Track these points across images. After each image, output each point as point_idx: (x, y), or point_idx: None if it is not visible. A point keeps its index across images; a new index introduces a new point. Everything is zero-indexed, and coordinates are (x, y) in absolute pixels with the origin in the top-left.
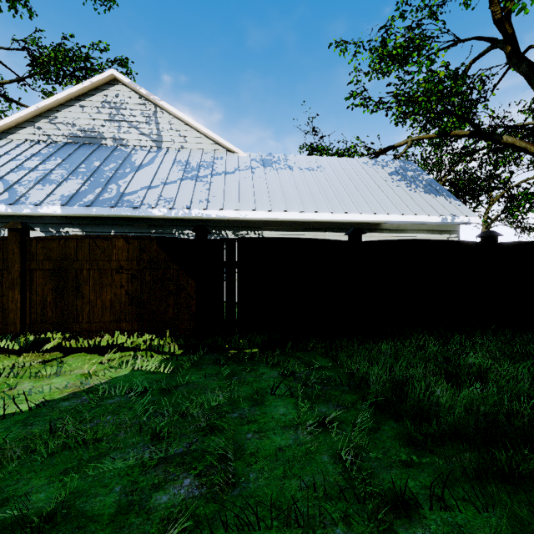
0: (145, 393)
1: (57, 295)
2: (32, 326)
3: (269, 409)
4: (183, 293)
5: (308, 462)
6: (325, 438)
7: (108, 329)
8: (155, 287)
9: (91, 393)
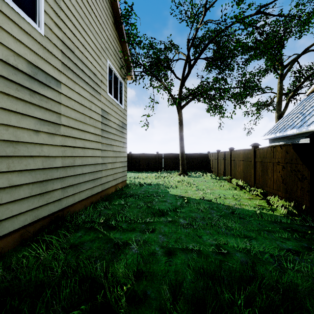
0: (233, 214)
1: (262, 173)
2: (256, 184)
3: (231, 238)
4: (305, 181)
5: (192, 240)
6: (208, 248)
7: (274, 193)
8: (291, 174)
9: (229, 207)
